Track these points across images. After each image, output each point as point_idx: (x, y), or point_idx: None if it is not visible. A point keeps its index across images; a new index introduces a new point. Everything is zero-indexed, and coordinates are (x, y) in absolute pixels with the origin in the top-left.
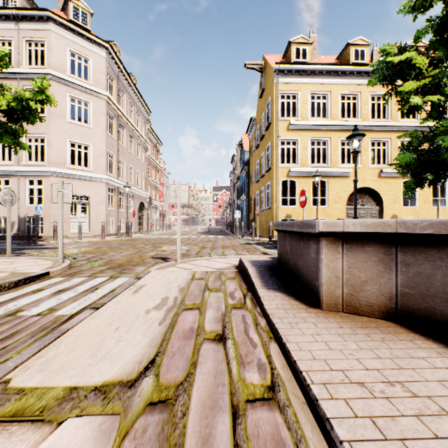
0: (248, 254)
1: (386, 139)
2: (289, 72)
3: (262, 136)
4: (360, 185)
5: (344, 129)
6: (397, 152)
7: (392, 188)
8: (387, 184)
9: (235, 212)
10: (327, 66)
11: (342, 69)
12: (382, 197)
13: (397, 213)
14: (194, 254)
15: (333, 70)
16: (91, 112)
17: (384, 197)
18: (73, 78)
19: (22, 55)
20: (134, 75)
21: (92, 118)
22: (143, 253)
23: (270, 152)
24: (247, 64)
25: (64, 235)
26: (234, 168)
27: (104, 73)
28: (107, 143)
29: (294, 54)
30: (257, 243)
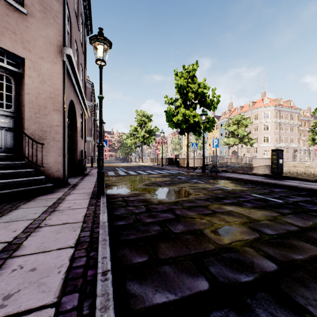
0: None
1: None
2: None
3: None
4: None
5: None
6: None
7: None
8: None
9: None
10: None
11: None
12: None
13: None
14: None
15: None
16: (269, 127)
17: None
18: (264, 119)
19: (252, 118)
20: (290, 100)
21: (269, 128)
22: None
23: None
24: None
25: None
26: None
27: (273, 114)
28: (274, 134)
29: None
30: None
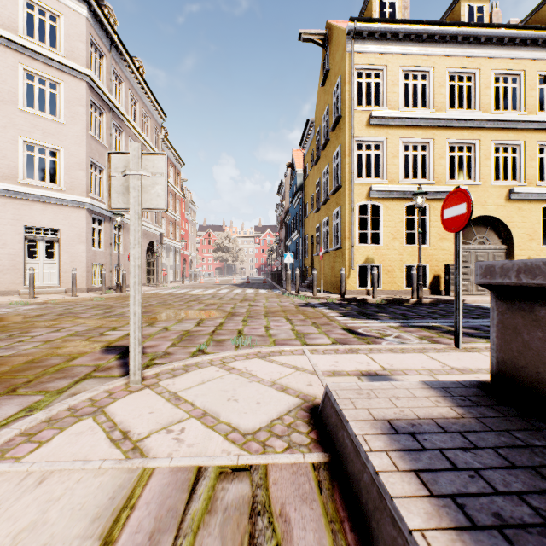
0: (318, 334)
1: (518, 142)
2: (370, 35)
3: (326, 142)
4: (479, 213)
5: (454, 125)
6: (534, 163)
7: (527, 217)
8: (519, 211)
9: (285, 255)
10: (429, 25)
11: (452, 32)
12: (512, 231)
13: (535, 256)
14: (206, 334)
15: (438, 33)
16: (62, 98)
17: (515, 230)
18: (31, 41)
19: None
20: (139, 60)
21: (63, 108)
22: (104, 330)
23: (340, 162)
24: (303, 33)
25: (13, 290)
26: (281, 199)
27: (84, 40)
28: (90, 149)
29: (376, 10)
30: (323, 305)
